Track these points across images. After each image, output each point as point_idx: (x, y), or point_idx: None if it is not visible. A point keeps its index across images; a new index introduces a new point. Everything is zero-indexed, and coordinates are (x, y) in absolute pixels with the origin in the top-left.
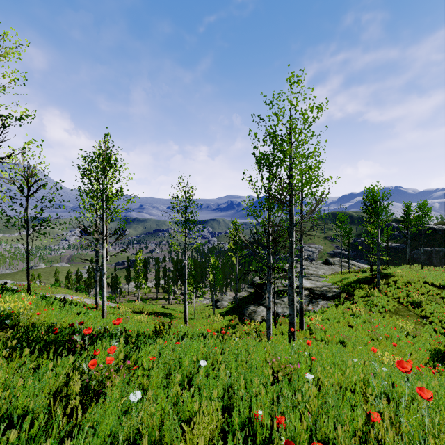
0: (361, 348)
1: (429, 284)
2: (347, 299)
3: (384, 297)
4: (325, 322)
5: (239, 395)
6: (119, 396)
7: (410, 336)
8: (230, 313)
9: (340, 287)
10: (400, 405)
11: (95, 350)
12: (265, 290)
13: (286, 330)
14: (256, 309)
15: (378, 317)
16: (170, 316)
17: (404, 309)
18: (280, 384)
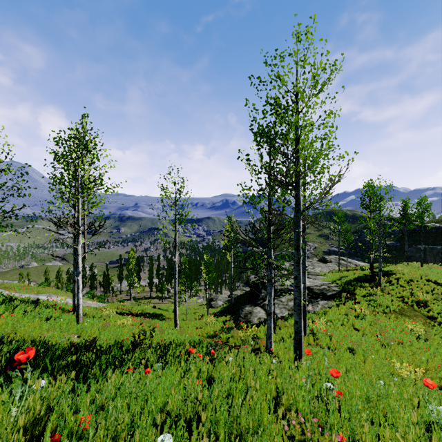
0: (373, 356)
1: (432, 282)
2: (348, 298)
3: (388, 296)
4: (328, 325)
5: None
6: None
7: (422, 340)
8: (224, 314)
9: (339, 286)
10: None
11: None
12: (262, 290)
13: (287, 335)
14: (253, 310)
15: (384, 318)
16: (161, 317)
17: (409, 309)
18: None
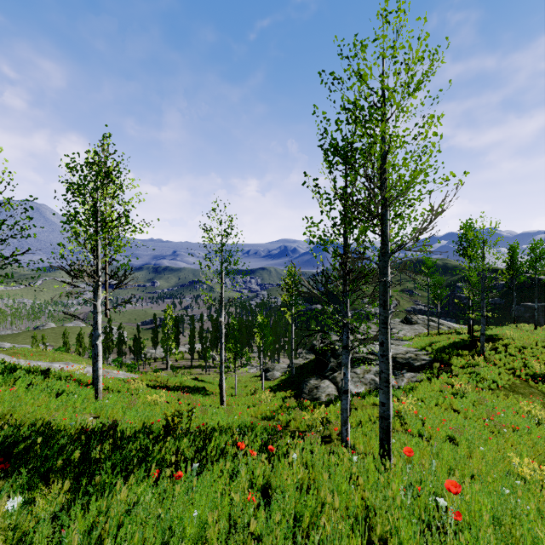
0: (482, 448)
1: None
2: (442, 370)
3: (494, 367)
4: (418, 406)
5: None
6: None
7: (543, 426)
8: (283, 388)
9: (430, 354)
10: None
11: None
12: (330, 358)
13: (366, 418)
14: (319, 384)
15: (490, 396)
16: (204, 392)
17: (523, 384)
18: None
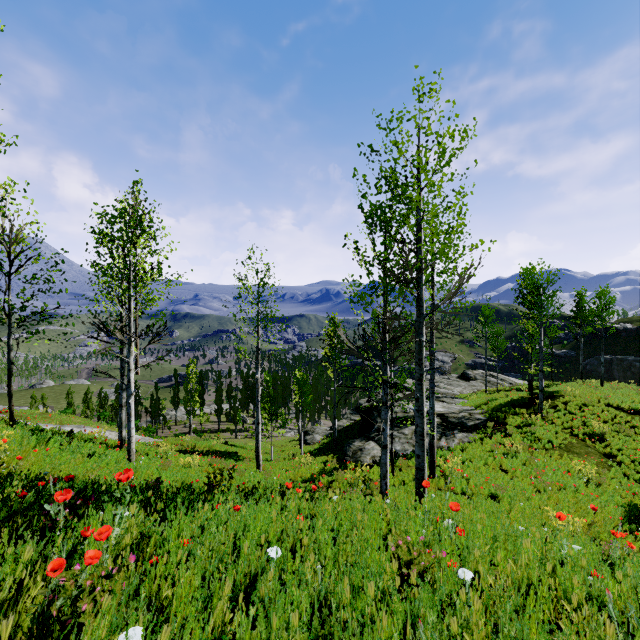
0: (522, 504)
1: (614, 408)
2: (496, 430)
3: (551, 426)
4: (466, 466)
5: (340, 619)
6: (105, 631)
7: (592, 484)
8: (325, 452)
9: (485, 412)
10: (637, 631)
11: (86, 527)
12: (377, 418)
13: (410, 478)
14: (364, 446)
15: (543, 456)
16: (236, 457)
17: (580, 444)
18: (418, 599)
